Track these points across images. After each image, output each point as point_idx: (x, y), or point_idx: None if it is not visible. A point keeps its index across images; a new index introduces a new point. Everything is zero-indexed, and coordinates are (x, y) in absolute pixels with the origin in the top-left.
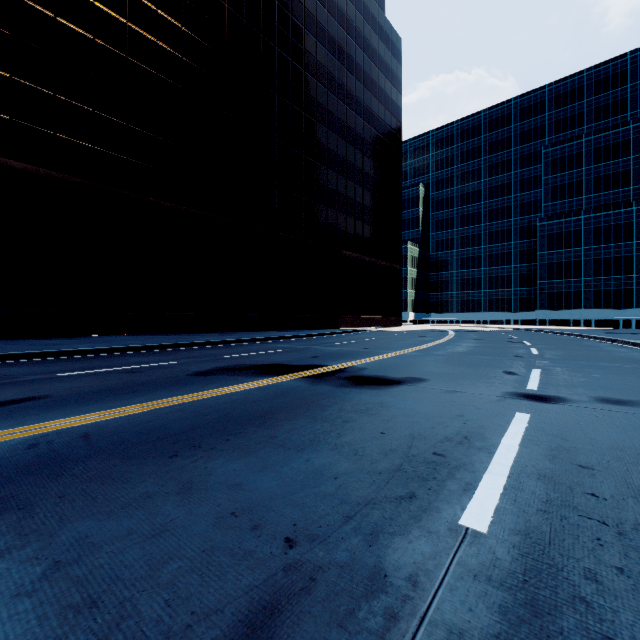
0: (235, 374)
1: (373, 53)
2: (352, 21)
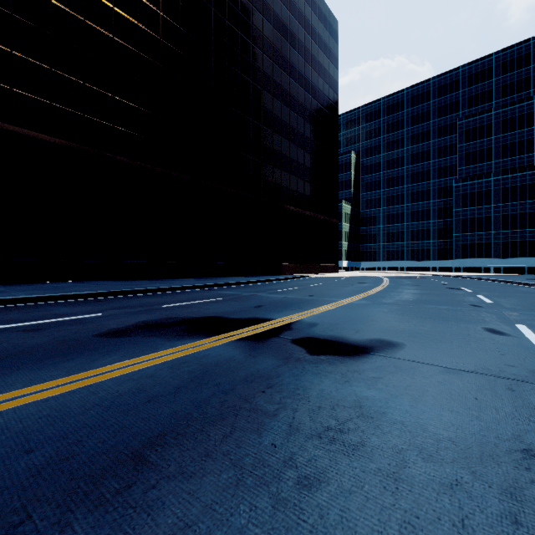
0: (156, 334)
1: (313, 32)
2: (295, 2)
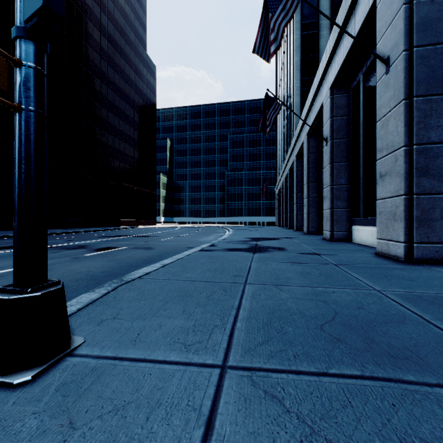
0: (110, 237)
1: (140, 73)
2: (128, 55)
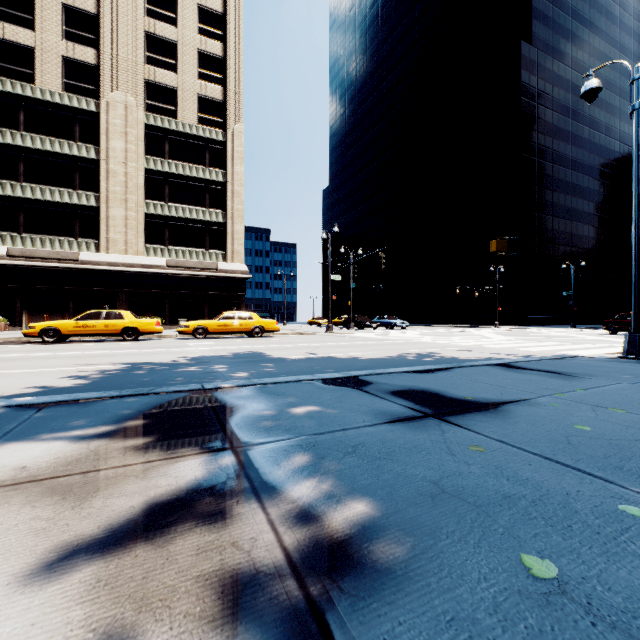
0: None
1: None
2: None
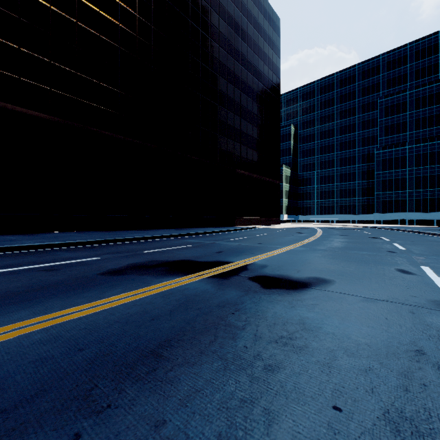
0: (145, 273)
1: (260, 28)
2: (245, 4)
